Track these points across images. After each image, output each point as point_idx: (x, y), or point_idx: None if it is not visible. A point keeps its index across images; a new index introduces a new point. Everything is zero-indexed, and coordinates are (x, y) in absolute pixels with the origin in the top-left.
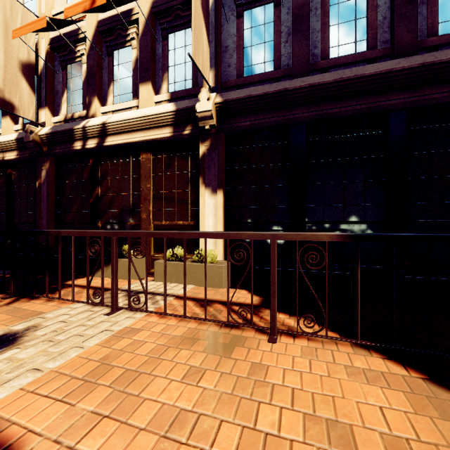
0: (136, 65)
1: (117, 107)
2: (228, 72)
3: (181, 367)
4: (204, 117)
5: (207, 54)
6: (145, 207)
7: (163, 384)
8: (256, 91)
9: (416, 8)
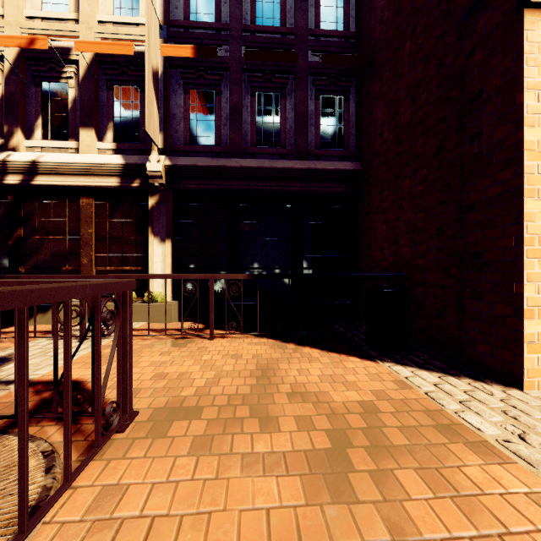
0: (74, 105)
1: (48, 144)
2: (175, 137)
3: (156, 353)
4: (155, 176)
5: (157, 122)
6: (86, 252)
7: (148, 359)
8: (201, 162)
9: (307, 129)
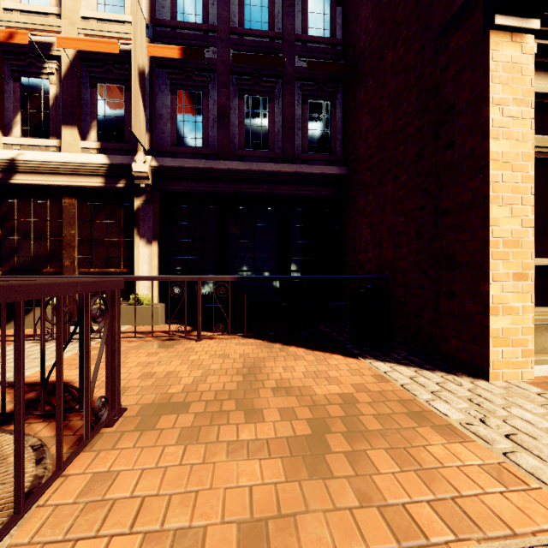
0: (56, 102)
1: (28, 142)
2: (162, 138)
3: (142, 355)
4: (141, 176)
5: (144, 122)
6: (68, 254)
7: (135, 360)
8: (188, 164)
9: (295, 133)
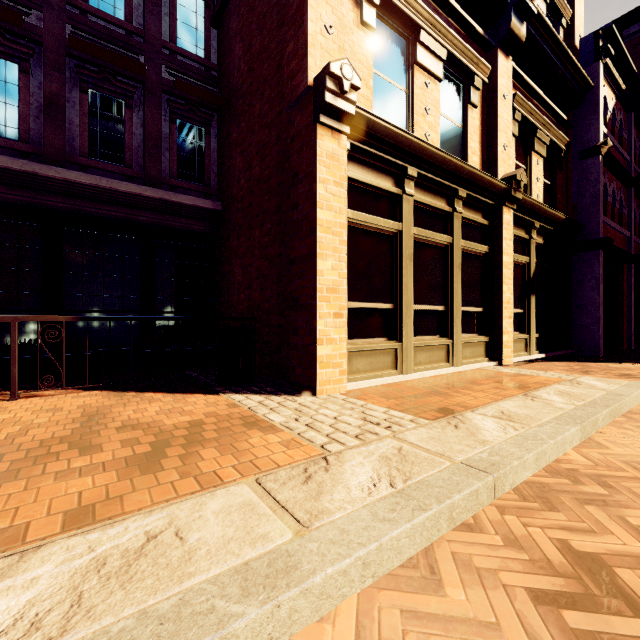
0: None
1: None
2: None
3: None
4: None
5: None
6: None
7: None
8: None
9: (161, 154)
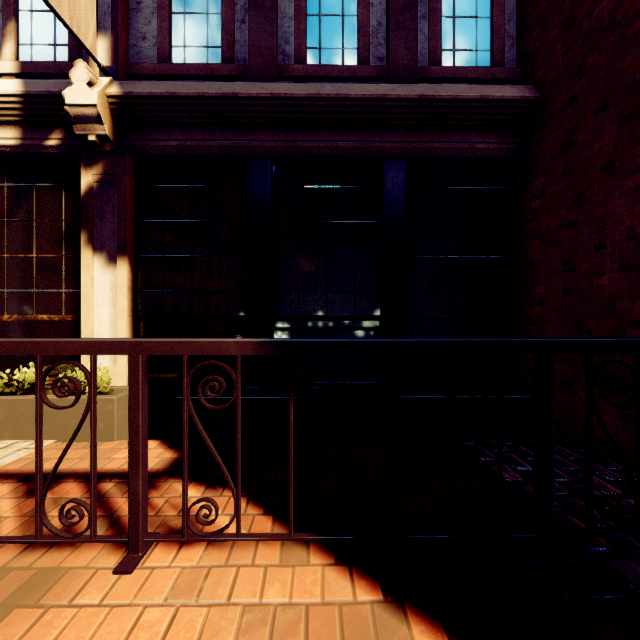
0: None
1: None
2: (141, 49)
3: None
4: (84, 116)
5: None
6: None
7: None
8: (185, 89)
9: (415, 20)
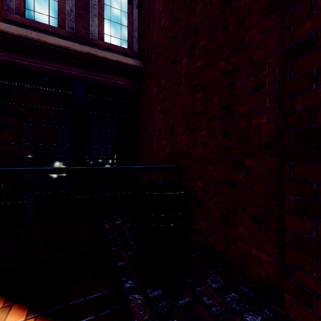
0: None
1: None
2: None
3: None
4: None
5: None
6: None
7: None
8: None
9: (89, 15)
